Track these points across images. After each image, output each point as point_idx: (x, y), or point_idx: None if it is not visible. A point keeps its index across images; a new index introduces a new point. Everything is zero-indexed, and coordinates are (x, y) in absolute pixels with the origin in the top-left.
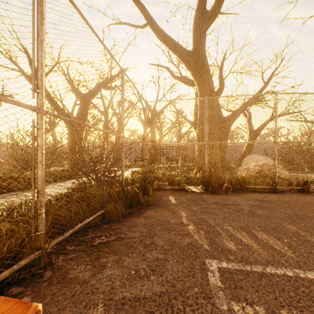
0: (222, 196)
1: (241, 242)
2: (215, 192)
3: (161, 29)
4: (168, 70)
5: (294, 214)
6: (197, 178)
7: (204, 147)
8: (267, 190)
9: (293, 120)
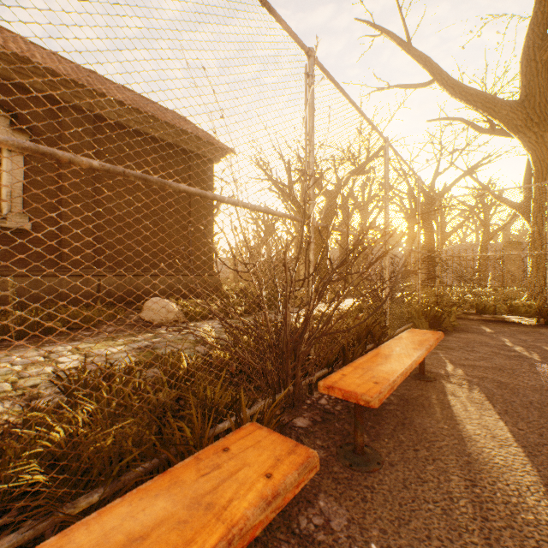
0: None
1: None
2: None
3: (457, 82)
4: (464, 122)
5: None
6: (530, 306)
7: (545, 258)
8: None
9: None
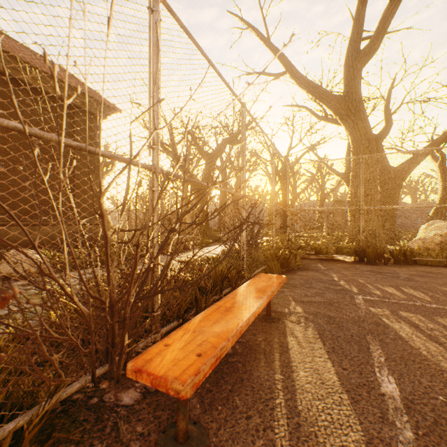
0: (379, 266)
1: (386, 291)
2: (371, 263)
3: (303, 76)
4: (308, 110)
5: None
6: (349, 247)
7: (359, 212)
8: (442, 264)
9: None
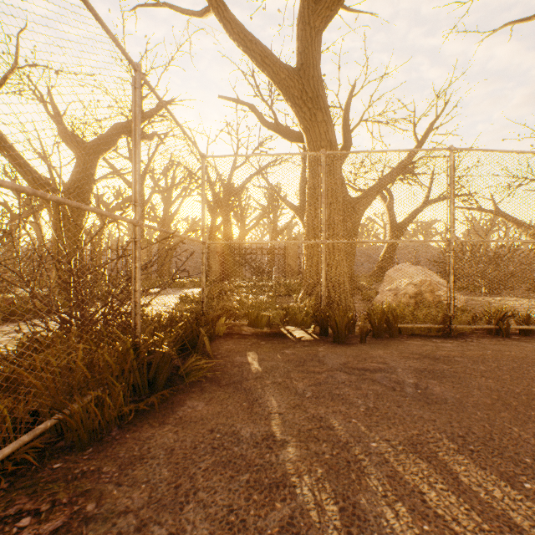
0: (355, 349)
1: (424, 506)
2: (341, 340)
3: (236, 19)
4: (254, 110)
5: (507, 392)
6: (306, 311)
7: (318, 251)
8: (436, 333)
9: (461, 207)
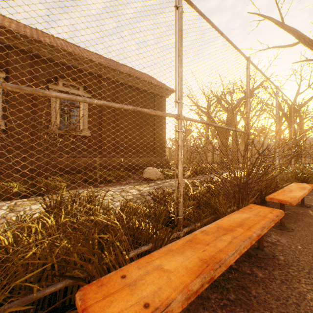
0: None
1: None
2: None
3: None
4: None
5: None
6: None
7: None
8: None
9: None
